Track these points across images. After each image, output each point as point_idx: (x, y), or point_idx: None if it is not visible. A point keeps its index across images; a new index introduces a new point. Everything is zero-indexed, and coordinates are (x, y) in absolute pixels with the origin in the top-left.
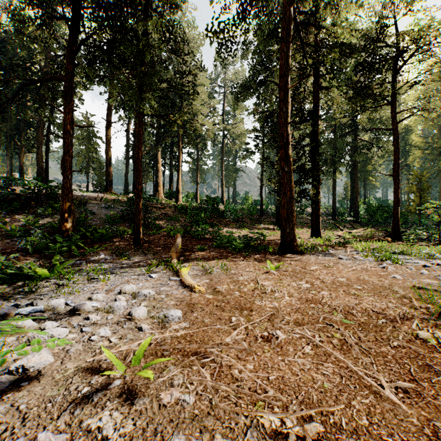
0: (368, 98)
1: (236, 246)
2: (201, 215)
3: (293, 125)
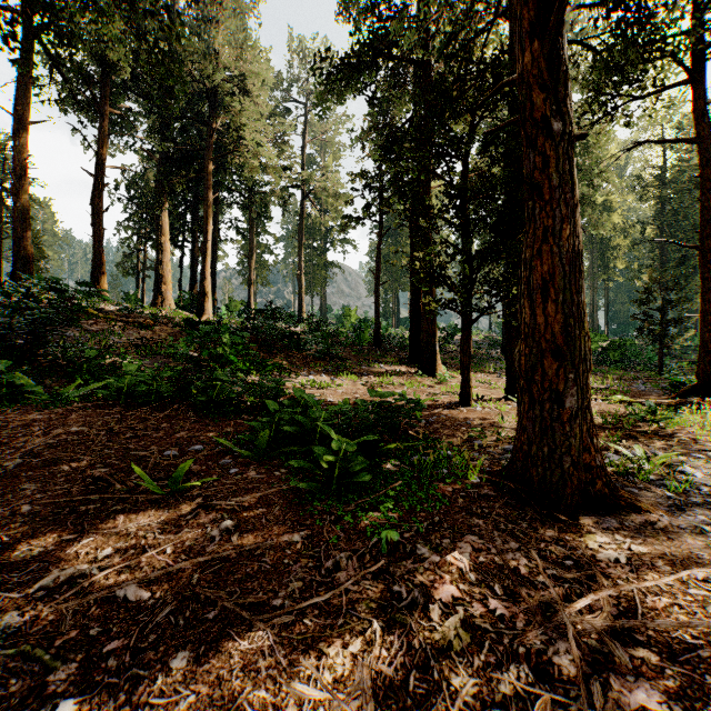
0: (644, 63)
1: (331, 464)
2: (224, 339)
3: (474, 112)
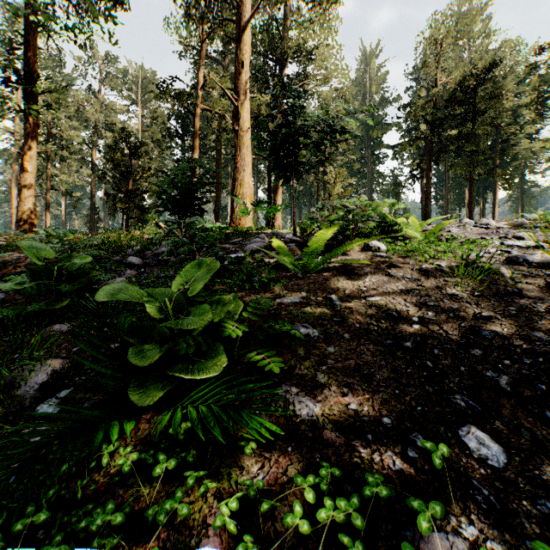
0: None
1: None
2: None
3: None
